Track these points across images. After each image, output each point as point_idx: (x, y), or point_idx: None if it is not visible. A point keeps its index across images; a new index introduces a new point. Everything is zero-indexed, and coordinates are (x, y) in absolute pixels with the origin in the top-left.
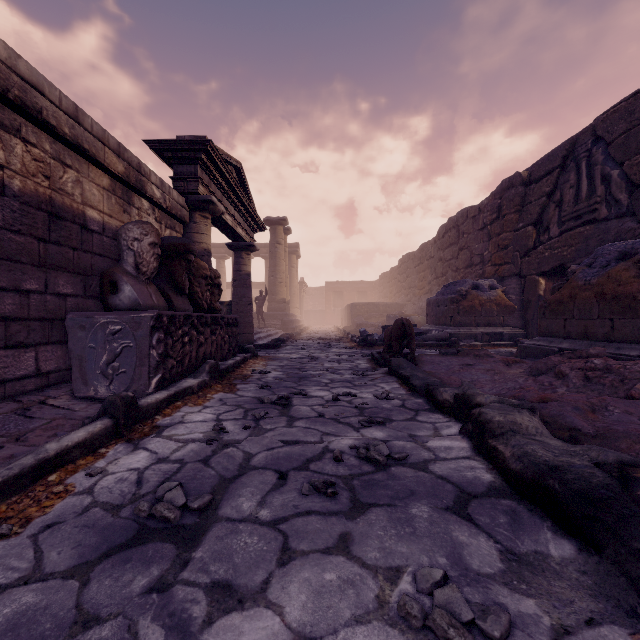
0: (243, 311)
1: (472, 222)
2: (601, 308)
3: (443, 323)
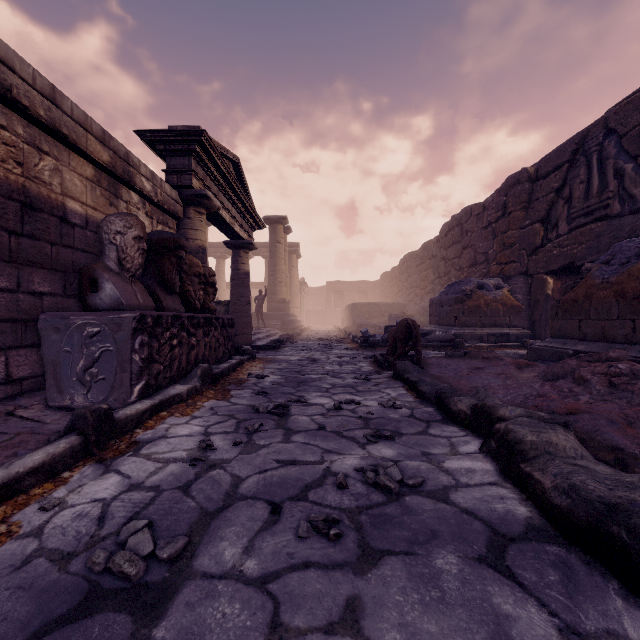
0: (241, 311)
1: (476, 220)
2: (621, 308)
3: (447, 323)
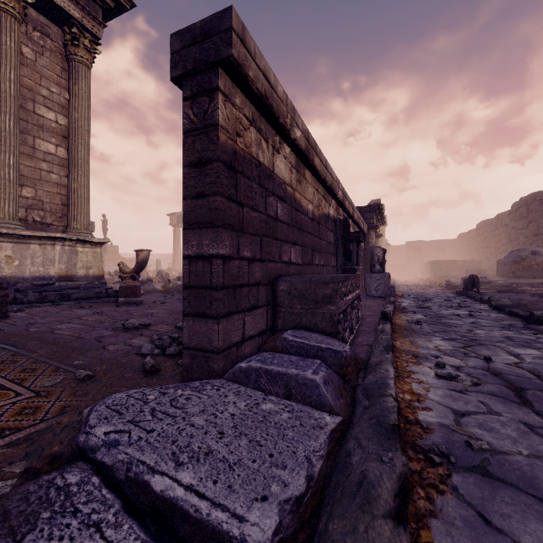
0: None
1: (538, 203)
2: None
3: (508, 276)
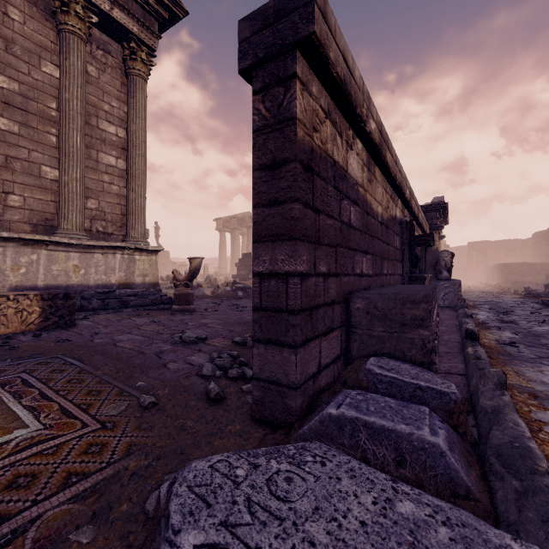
0: None
1: None
2: None
3: None
